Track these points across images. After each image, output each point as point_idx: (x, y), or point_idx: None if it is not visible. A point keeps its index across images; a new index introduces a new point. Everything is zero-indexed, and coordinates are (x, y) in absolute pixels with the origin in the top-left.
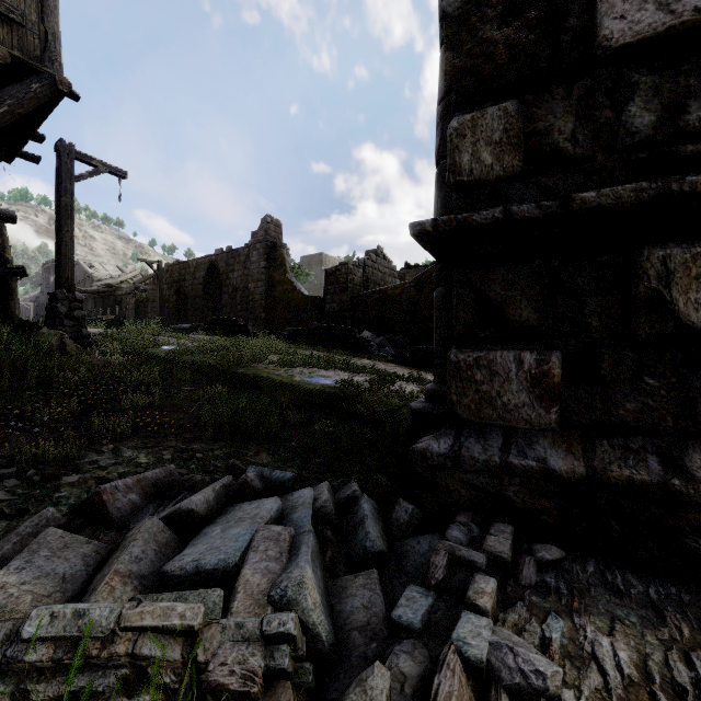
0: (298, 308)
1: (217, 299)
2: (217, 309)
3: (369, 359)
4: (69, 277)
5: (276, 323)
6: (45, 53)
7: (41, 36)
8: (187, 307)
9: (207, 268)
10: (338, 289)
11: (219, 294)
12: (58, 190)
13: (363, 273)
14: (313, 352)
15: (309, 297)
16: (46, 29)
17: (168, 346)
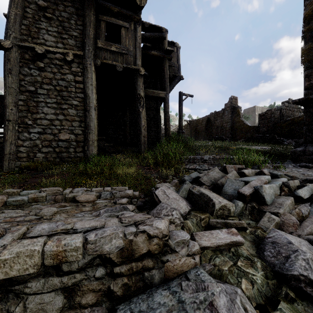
0: (246, 131)
1: (210, 131)
2: (210, 135)
3: (282, 146)
4: (181, 127)
5: (235, 138)
6: (178, 71)
7: (177, 67)
8: (198, 135)
9: (206, 120)
10: (266, 121)
11: (211, 129)
12: (179, 104)
13: (279, 112)
14: (256, 144)
15: (251, 126)
16: (178, 65)
17: (208, 143)
